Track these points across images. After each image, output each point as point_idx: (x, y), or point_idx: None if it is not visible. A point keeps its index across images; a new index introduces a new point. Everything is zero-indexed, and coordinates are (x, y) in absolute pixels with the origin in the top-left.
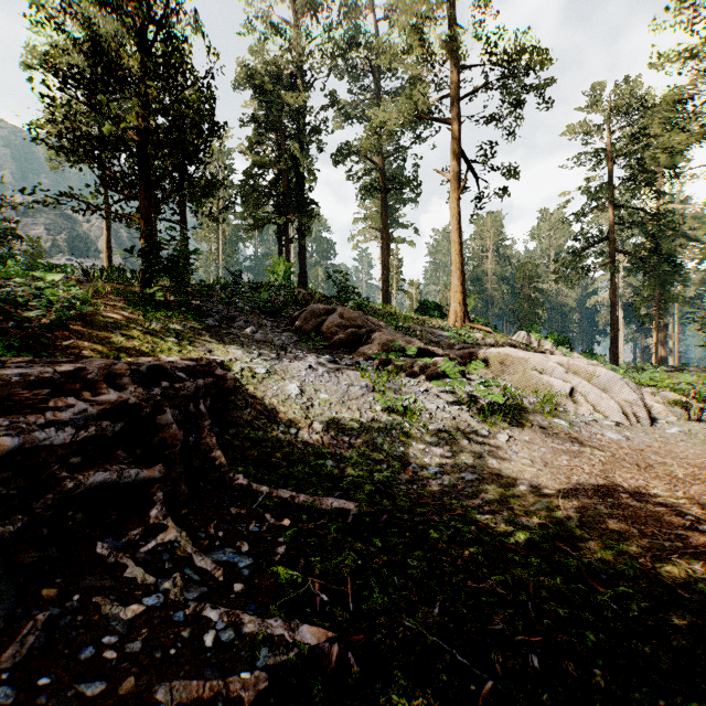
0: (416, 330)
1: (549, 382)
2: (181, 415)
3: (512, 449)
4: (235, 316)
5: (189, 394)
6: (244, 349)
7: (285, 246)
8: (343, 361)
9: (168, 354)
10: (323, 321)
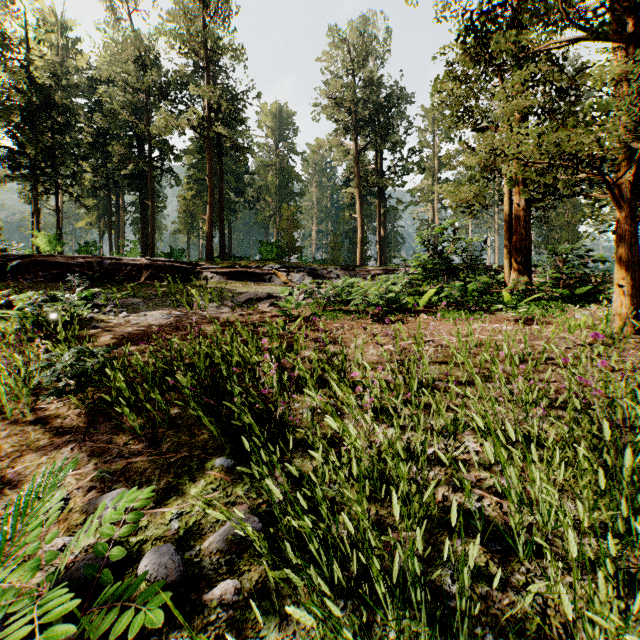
0: None
1: None
2: None
3: None
4: None
5: None
6: None
7: None
8: None
9: None
10: None
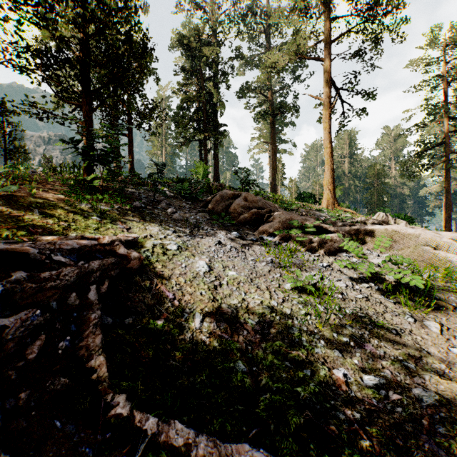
0: (300, 211)
1: (447, 257)
2: (46, 314)
3: (452, 344)
4: (160, 199)
5: (66, 283)
6: (161, 226)
7: (204, 155)
8: (248, 237)
9: (81, 232)
10: (231, 203)
